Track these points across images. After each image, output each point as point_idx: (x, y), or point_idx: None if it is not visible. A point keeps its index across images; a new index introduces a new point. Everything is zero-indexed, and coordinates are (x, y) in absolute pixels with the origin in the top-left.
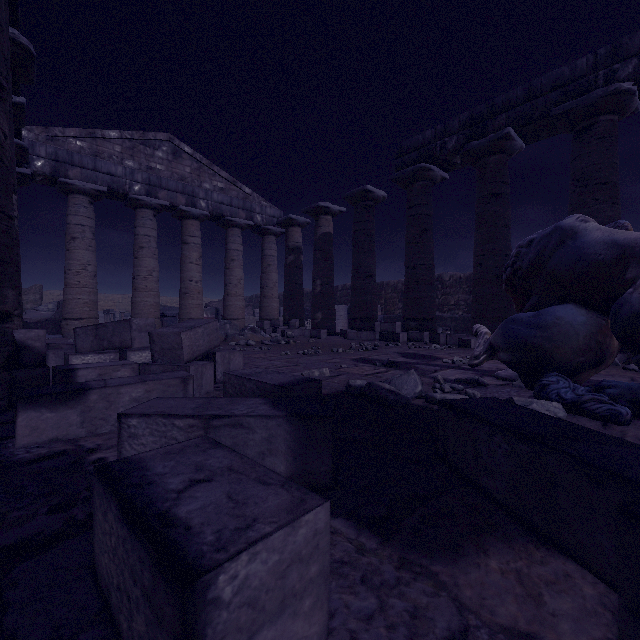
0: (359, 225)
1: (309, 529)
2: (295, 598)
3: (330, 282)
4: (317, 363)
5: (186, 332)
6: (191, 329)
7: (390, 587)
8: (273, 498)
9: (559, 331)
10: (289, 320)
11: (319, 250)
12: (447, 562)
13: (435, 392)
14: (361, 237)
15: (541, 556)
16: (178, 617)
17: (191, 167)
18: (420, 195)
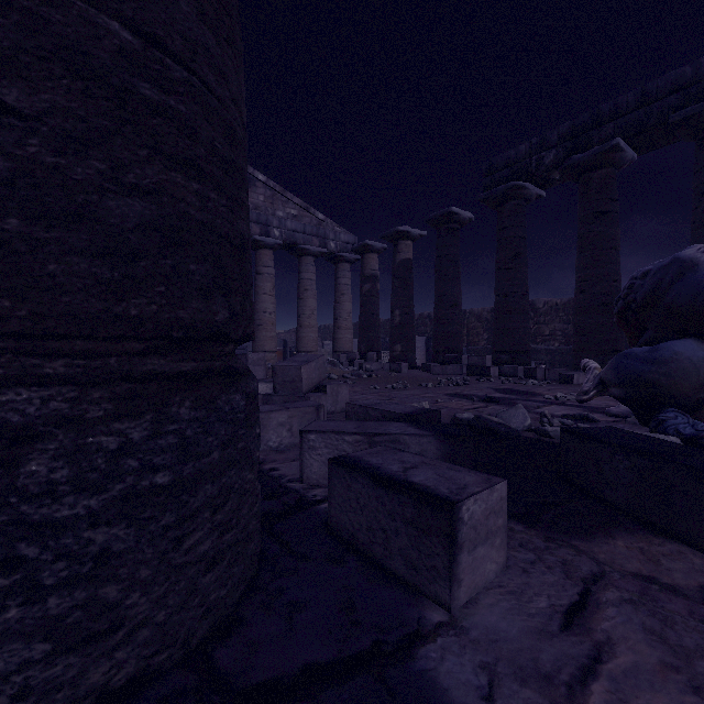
0: (443, 250)
1: (498, 495)
2: (492, 535)
3: (410, 312)
4: (411, 397)
5: (304, 366)
6: (307, 363)
7: (542, 550)
8: (468, 477)
9: (677, 367)
10: (365, 353)
11: (398, 278)
12: (582, 540)
13: (543, 426)
14: (445, 263)
15: (659, 541)
16: (447, 523)
17: (265, 195)
18: (512, 216)
